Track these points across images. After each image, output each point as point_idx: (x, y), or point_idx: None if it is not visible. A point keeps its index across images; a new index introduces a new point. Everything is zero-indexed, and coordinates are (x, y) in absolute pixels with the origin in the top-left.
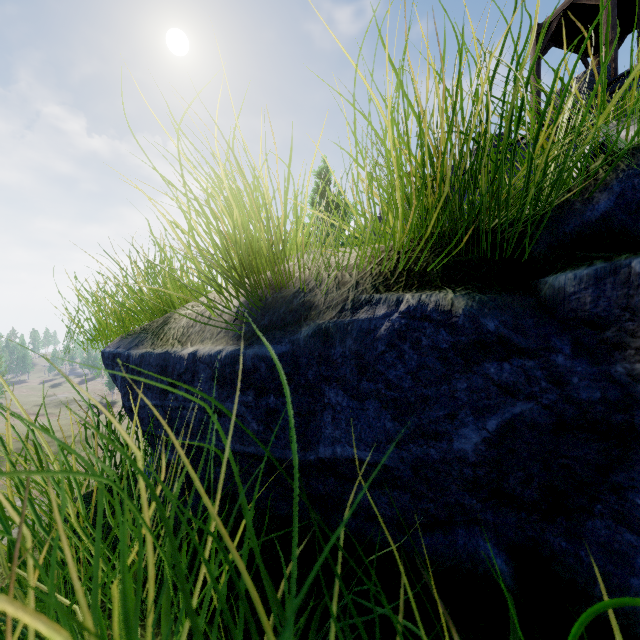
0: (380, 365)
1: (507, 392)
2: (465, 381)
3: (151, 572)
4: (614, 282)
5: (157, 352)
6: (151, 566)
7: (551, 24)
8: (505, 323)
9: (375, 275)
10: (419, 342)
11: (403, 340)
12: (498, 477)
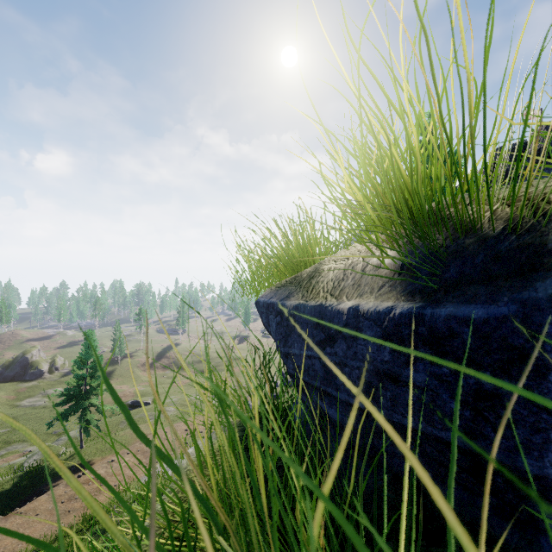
0: None
1: None
2: None
3: None
4: None
5: (311, 304)
6: None
7: None
8: None
9: None
10: None
11: None
12: None
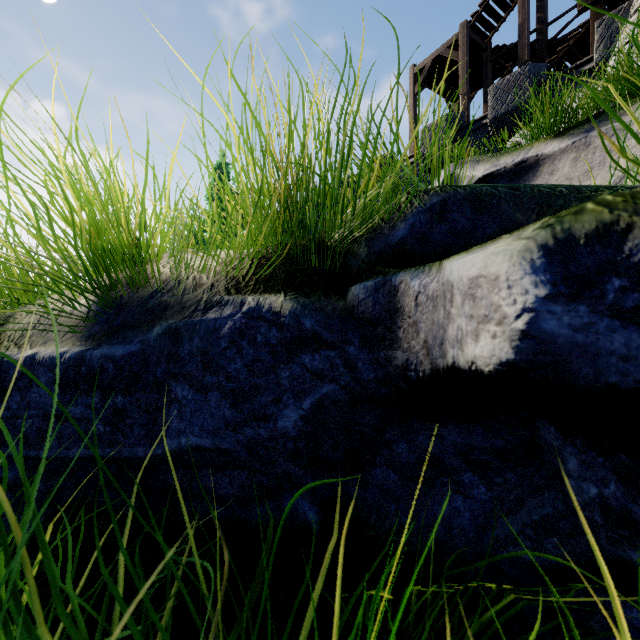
0: (222, 360)
1: (317, 377)
2: (288, 370)
3: None
4: (384, 292)
5: None
6: None
7: (424, 68)
8: (319, 322)
9: (229, 278)
10: (255, 339)
11: (242, 337)
12: (315, 447)
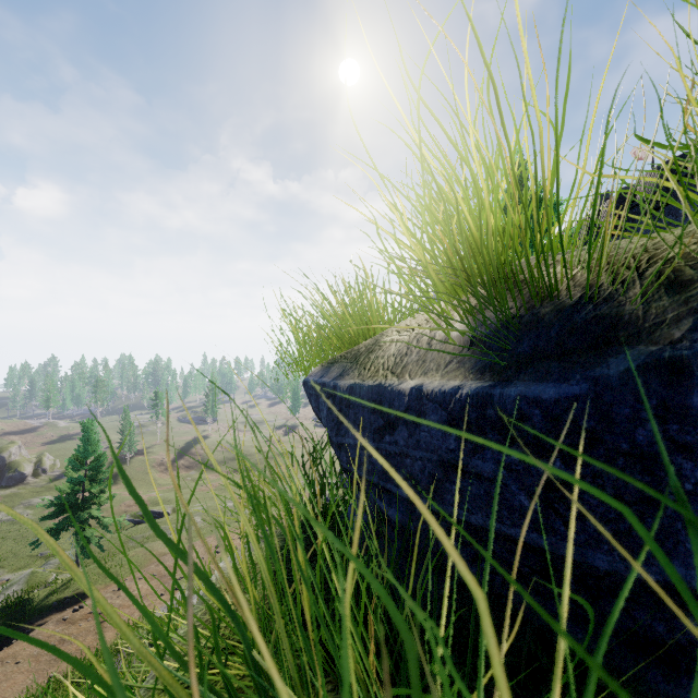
0: None
1: None
2: None
3: None
4: None
5: (368, 384)
6: None
7: None
8: None
9: None
10: None
11: None
12: None
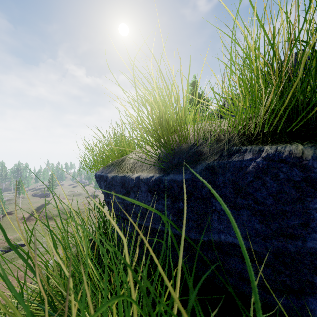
0: (249, 189)
1: None
2: (315, 203)
3: (134, 312)
4: None
5: (120, 176)
6: (134, 308)
7: None
8: None
9: (240, 135)
10: (277, 176)
11: (265, 174)
12: None
